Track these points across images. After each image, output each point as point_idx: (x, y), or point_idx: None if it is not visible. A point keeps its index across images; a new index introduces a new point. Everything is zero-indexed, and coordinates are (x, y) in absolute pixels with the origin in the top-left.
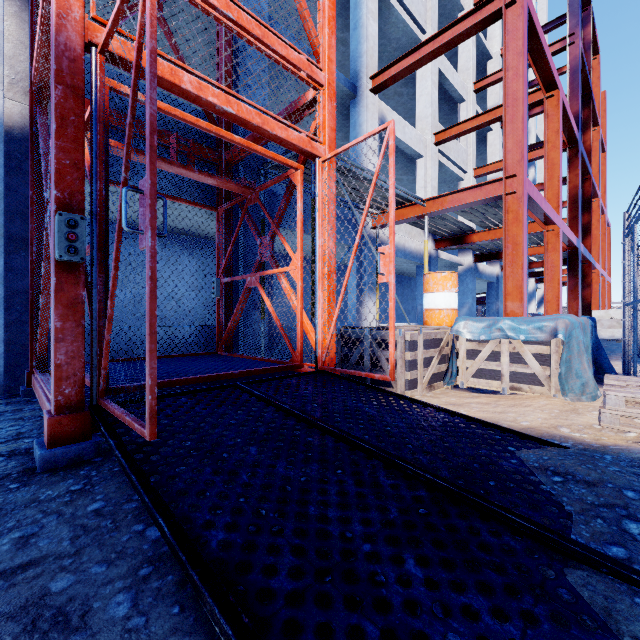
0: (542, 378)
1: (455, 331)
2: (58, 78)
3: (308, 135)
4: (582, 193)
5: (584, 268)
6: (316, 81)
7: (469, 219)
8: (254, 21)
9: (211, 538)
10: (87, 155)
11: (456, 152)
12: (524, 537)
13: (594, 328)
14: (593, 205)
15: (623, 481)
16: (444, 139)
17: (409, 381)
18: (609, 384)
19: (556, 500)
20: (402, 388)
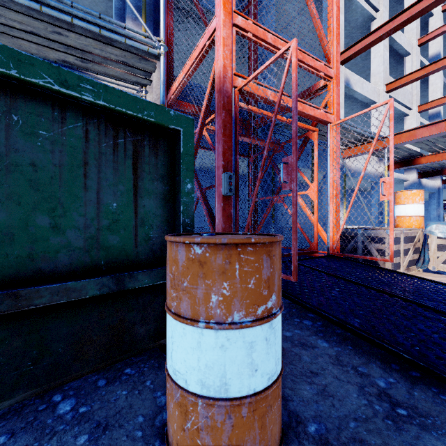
0: None
1: (428, 231)
2: (223, 107)
3: (324, 110)
4: None
5: None
6: (329, 76)
7: (419, 147)
8: (298, 51)
9: (353, 323)
10: (208, 138)
11: (403, 95)
12: None
13: None
14: None
15: None
16: (394, 87)
17: (394, 264)
18: None
19: None
20: (389, 268)
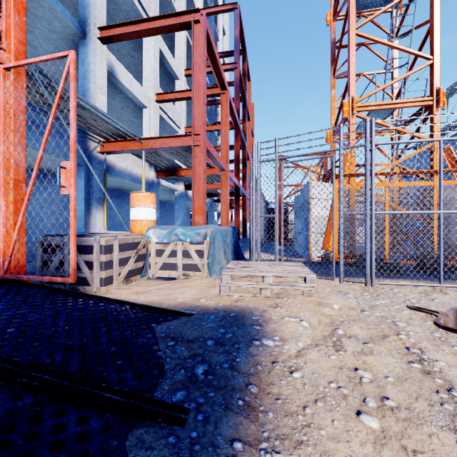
0: (200, 266)
1: (146, 236)
2: None
3: None
4: (242, 156)
5: (243, 199)
6: None
7: (177, 159)
8: None
9: None
10: None
11: (173, 112)
12: (111, 413)
13: (235, 233)
14: (248, 164)
15: (210, 333)
16: (163, 100)
17: (105, 278)
18: (228, 267)
19: (162, 362)
20: (98, 285)
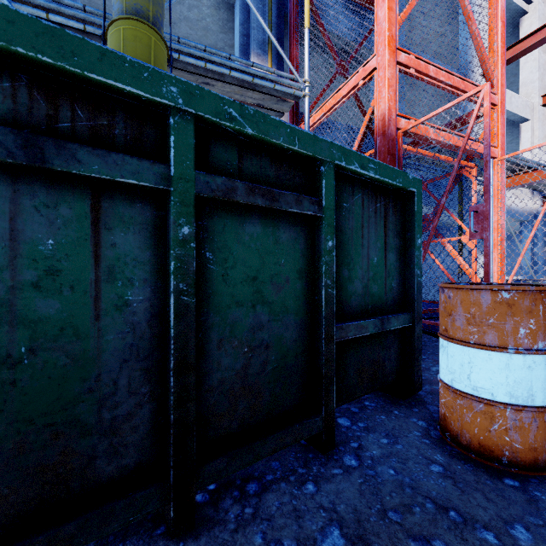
0: None
1: None
2: (388, 152)
3: None
4: None
5: None
6: (492, 104)
7: None
8: (460, 80)
9: None
10: None
11: None
12: None
13: None
14: None
15: None
16: None
17: None
18: None
19: None
20: None
